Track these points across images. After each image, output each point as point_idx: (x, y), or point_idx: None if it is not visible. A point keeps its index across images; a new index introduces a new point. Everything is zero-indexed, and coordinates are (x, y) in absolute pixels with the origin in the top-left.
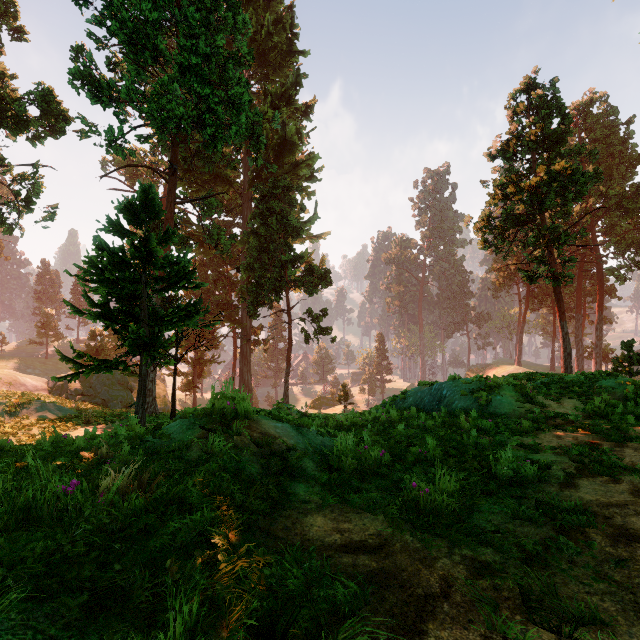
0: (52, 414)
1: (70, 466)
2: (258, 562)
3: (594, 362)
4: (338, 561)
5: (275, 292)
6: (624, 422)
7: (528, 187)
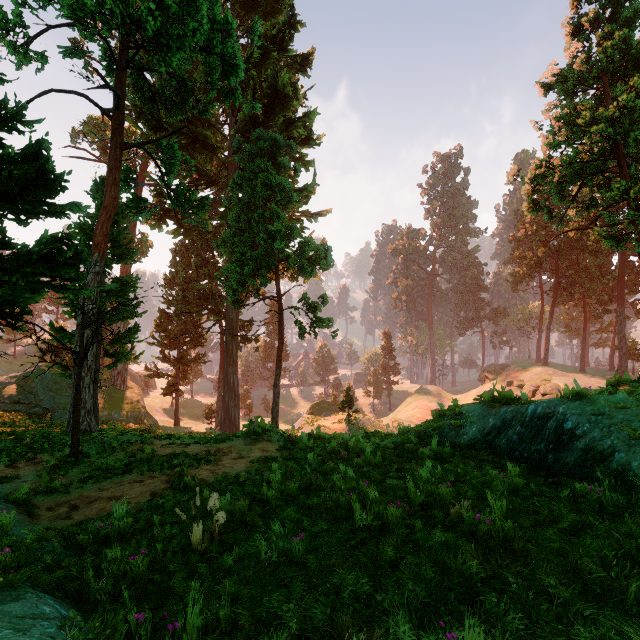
0: None
1: None
2: None
3: None
4: None
5: (260, 272)
6: None
7: (614, 110)
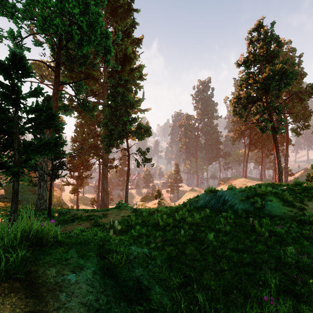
0: None
1: None
2: None
3: (284, 176)
4: None
5: (120, 138)
6: None
7: (261, 79)
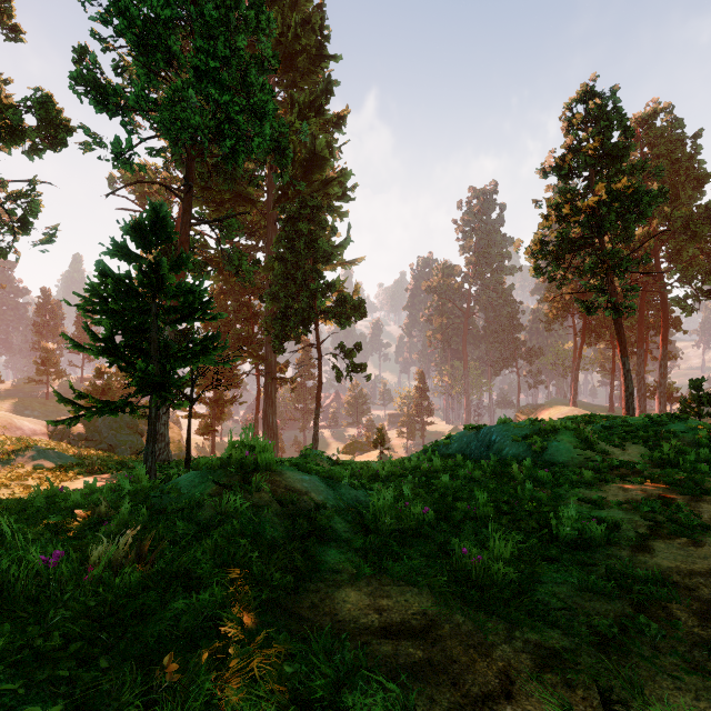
0: (51, 462)
1: (62, 527)
2: (278, 654)
3: (658, 402)
4: (376, 650)
5: (303, 324)
6: (698, 472)
7: (586, 207)
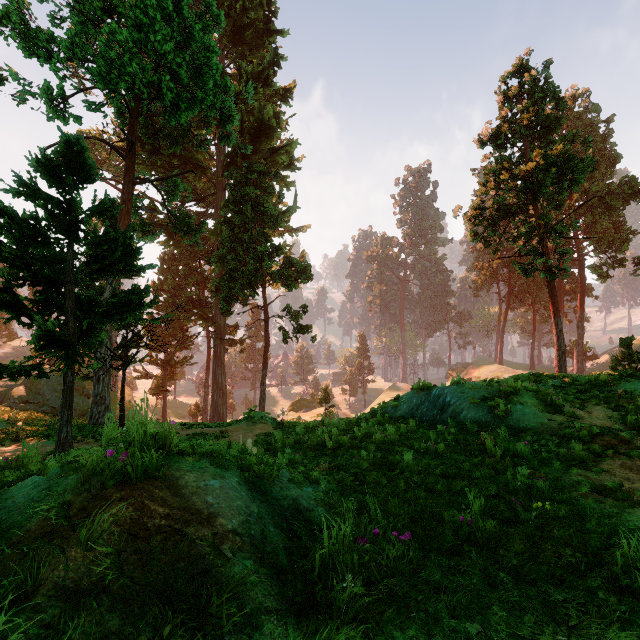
0: None
1: None
2: None
3: (576, 360)
4: None
5: (250, 286)
6: None
7: (523, 173)
